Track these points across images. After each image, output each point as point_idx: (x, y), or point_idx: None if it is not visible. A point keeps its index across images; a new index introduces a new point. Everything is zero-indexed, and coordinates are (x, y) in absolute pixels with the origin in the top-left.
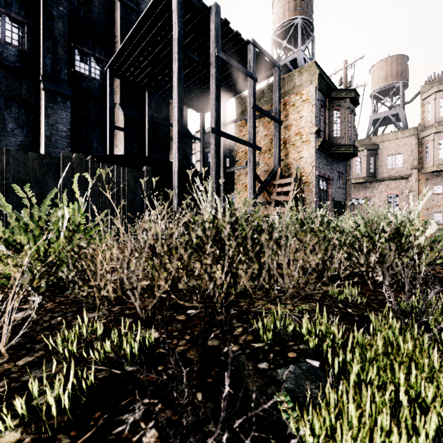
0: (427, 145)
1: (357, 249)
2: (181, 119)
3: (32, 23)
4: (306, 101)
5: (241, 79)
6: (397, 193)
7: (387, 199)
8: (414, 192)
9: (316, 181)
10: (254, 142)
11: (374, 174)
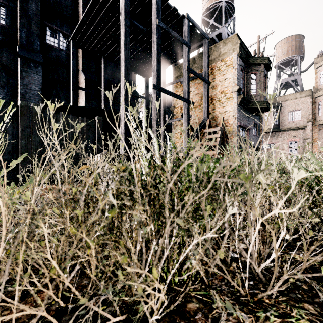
0: (319, 103)
1: (319, 199)
2: (127, 76)
3: (11, 4)
4: (230, 66)
5: (177, 49)
6: (296, 140)
7: (288, 144)
8: (310, 139)
9: (238, 129)
10: (188, 98)
11: (278, 126)
